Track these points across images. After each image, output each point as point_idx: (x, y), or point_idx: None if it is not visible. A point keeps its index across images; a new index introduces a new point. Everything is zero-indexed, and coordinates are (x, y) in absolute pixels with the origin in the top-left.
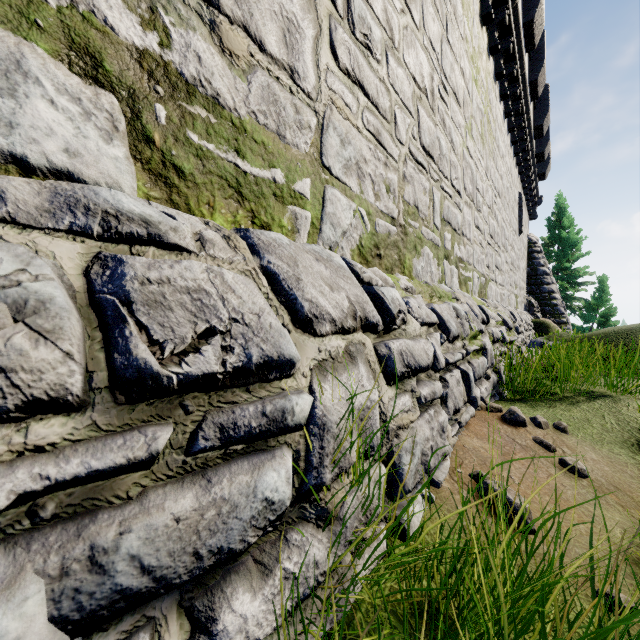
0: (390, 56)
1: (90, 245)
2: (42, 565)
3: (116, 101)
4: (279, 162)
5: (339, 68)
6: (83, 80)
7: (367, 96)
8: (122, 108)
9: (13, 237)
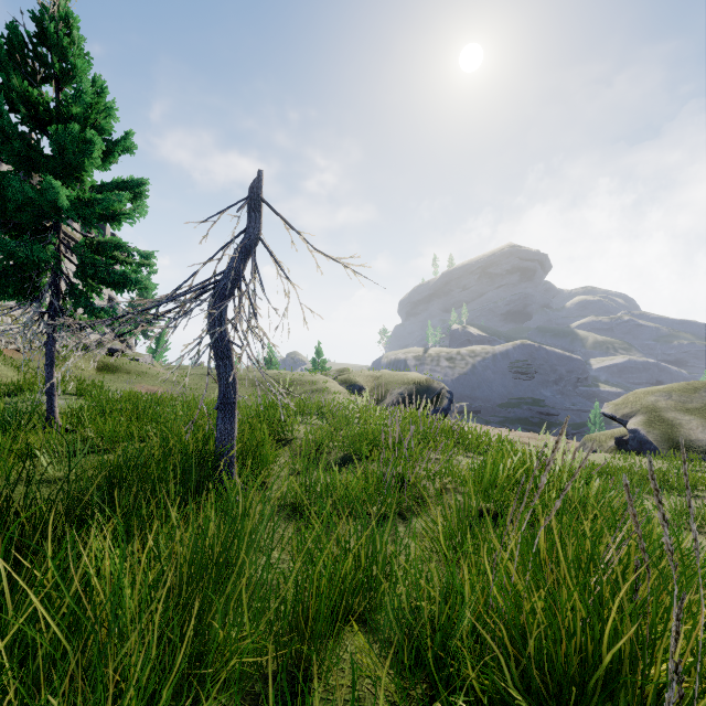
0: None
1: None
2: None
3: None
4: None
5: None
6: None
7: None
8: None
9: None
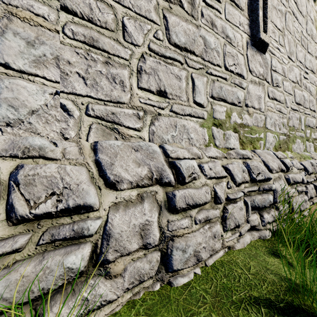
0: (284, 82)
1: (241, 160)
2: (249, 199)
3: (237, 134)
4: (257, 132)
5: (269, 99)
6: (235, 133)
7: (277, 100)
8: (238, 135)
9: (235, 160)
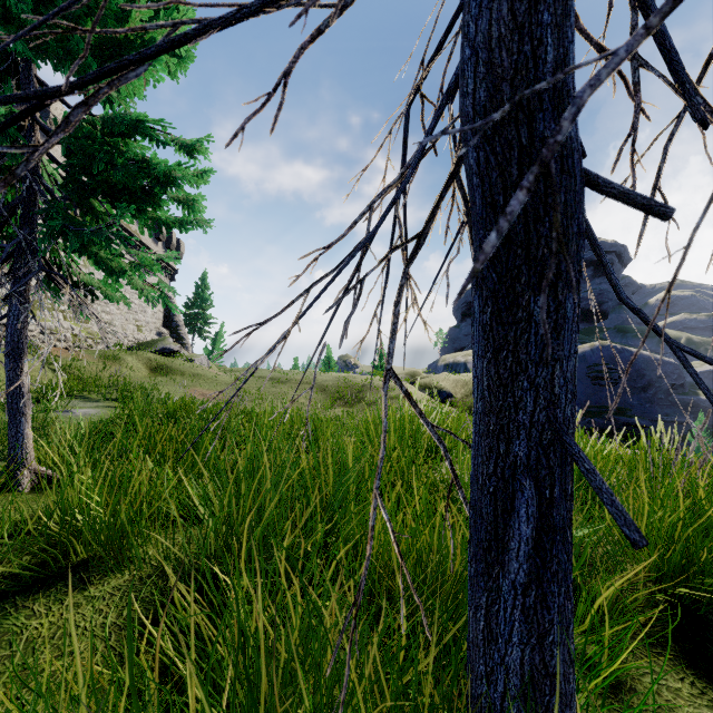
0: None
1: None
2: None
3: None
4: None
5: None
6: None
7: None
8: None
9: None
